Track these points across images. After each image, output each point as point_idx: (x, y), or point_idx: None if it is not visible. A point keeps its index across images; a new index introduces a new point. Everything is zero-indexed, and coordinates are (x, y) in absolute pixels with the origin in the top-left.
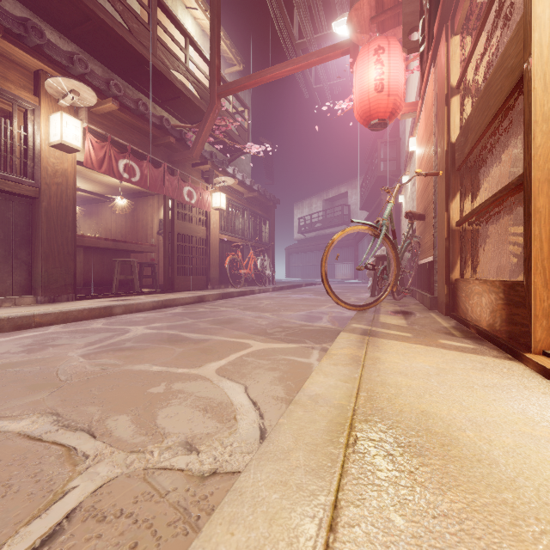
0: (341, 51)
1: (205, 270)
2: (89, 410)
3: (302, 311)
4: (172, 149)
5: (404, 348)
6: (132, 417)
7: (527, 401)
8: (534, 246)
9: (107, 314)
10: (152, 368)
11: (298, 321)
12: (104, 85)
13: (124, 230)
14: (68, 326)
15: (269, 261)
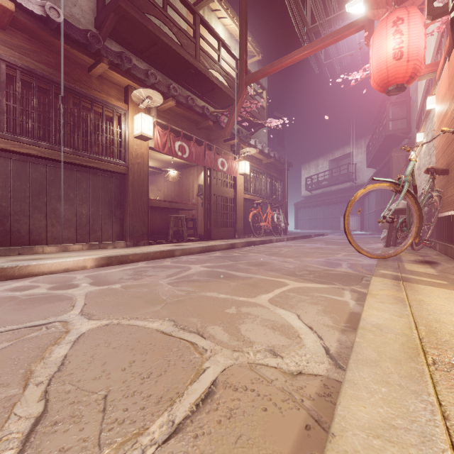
0: (356, 28)
1: (233, 223)
2: (192, 320)
3: (320, 258)
4: (209, 130)
5: (444, 293)
6: (223, 328)
7: None
8: None
9: (171, 255)
10: (220, 295)
11: (320, 266)
12: (166, 89)
13: (173, 194)
14: (149, 263)
15: (283, 215)
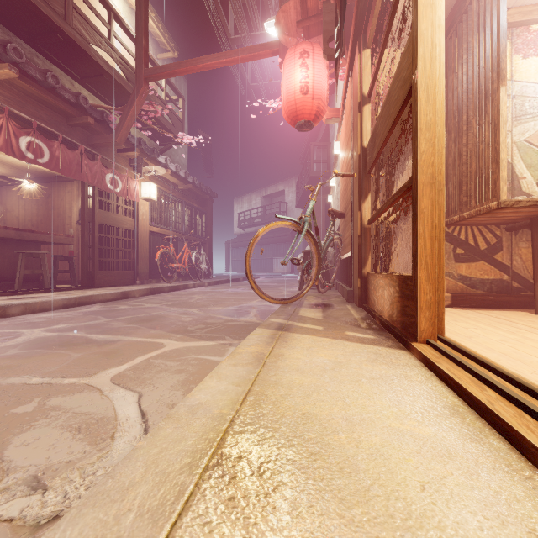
0: (272, 50)
1: (133, 264)
2: None
3: (232, 306)
4: (92, 131)
5: (311, 342)
6: None
7: (404, 392)
8: (420, 243)
9: None
10: (30, 380)
11: (224, 317)
12: None
13: (35, 218)
14: None
15: (205, 255)
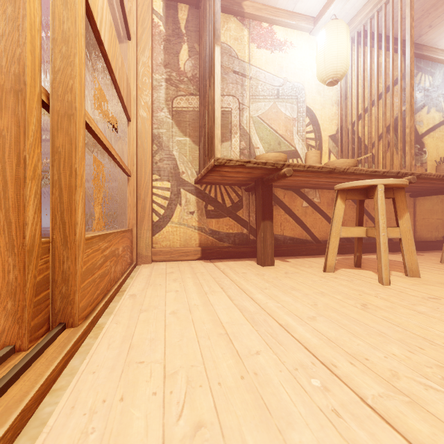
0: None
1: None
2: None
3: None
4: None
5: None
6: None
7: None
8: None
9: None
10: None
11: None
12: None
13: None
14: None
15: None
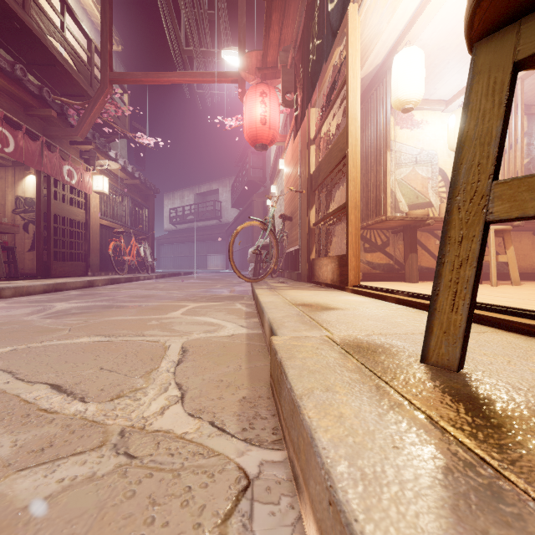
0: (231, 79)
1: (85, 255)
2: (121, 332)
3: (203, 289)
4: (48, 122)
5: (295, 291)
6: (158, 330)
7: (347, 297)
8: (350, 237)
9: None
10: (129, 317)
11: (207, 293)
12: None
13: None
14: None
15: (150, 250)
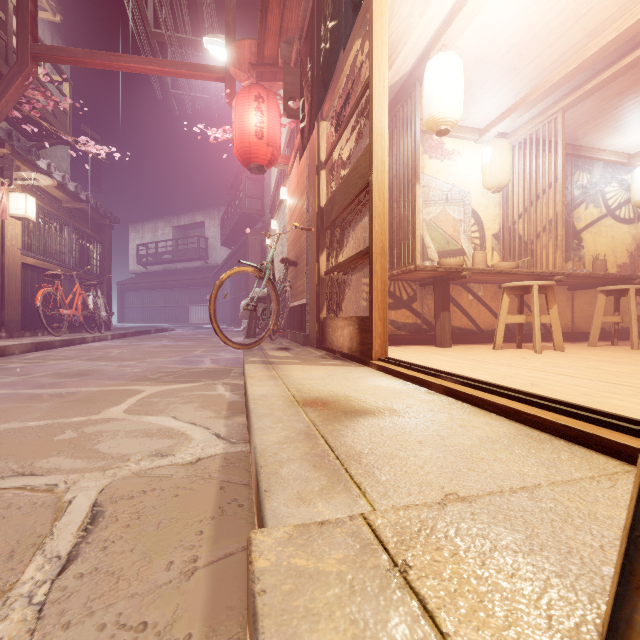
0: (217, 76)
1: None
2: None
3: (175, 357)
4: None
5: (301, 368)
6: (67, 456)
7: (374, 380)
8: (375, 293)
9: None
10: (28, 424)
11: (179, 366)
12: None
13: None
14: None
15: (104, 299)
